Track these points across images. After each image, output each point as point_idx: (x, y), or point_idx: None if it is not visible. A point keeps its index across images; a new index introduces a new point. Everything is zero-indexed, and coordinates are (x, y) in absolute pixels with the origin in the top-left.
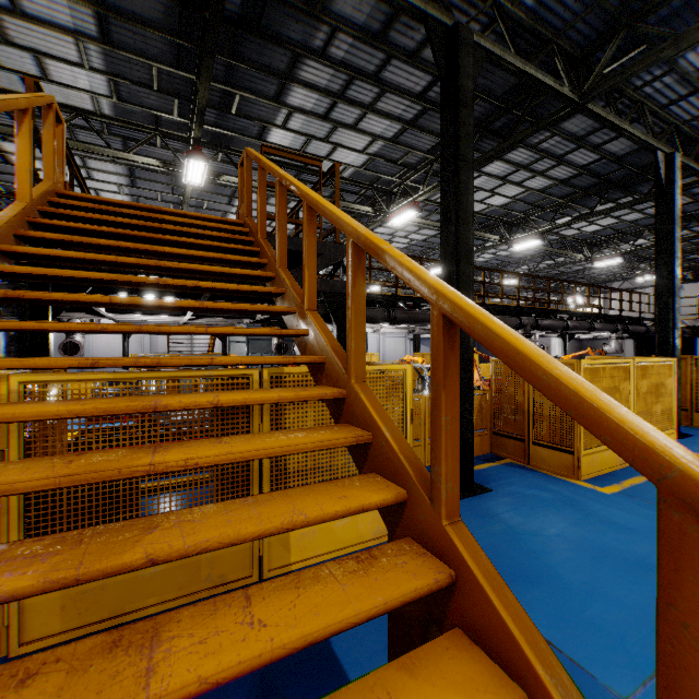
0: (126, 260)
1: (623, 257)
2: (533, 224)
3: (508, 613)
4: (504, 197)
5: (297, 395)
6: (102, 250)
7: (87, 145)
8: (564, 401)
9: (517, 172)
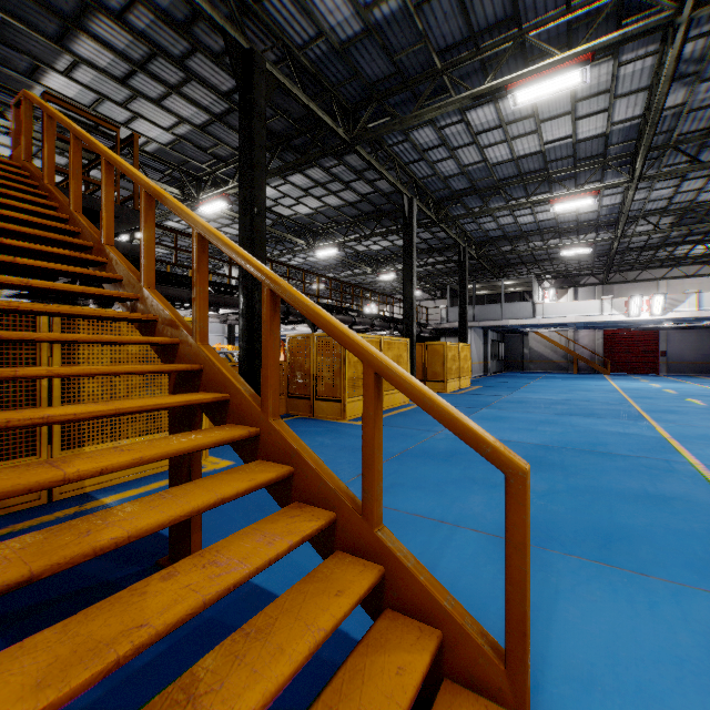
0: None
1: (397, 273)
2: (333, 236)
3: (224, 368)
4: (307, 207)
5: (99, 290)
6: None
7: None
8: (240, 261)
9: (316, 187)
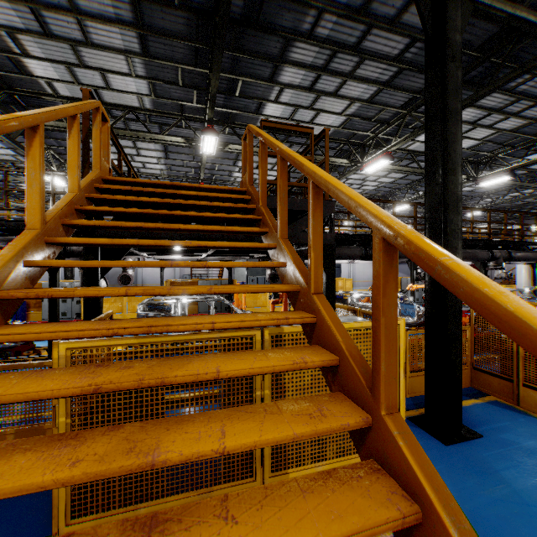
0: (146, 242)
1: None
2: (500, 161)
3: None
4: (472, 139)
5: (315, 430)
6: (130, 229)
7: (135, 132)
8: None
9: (488, 115)
